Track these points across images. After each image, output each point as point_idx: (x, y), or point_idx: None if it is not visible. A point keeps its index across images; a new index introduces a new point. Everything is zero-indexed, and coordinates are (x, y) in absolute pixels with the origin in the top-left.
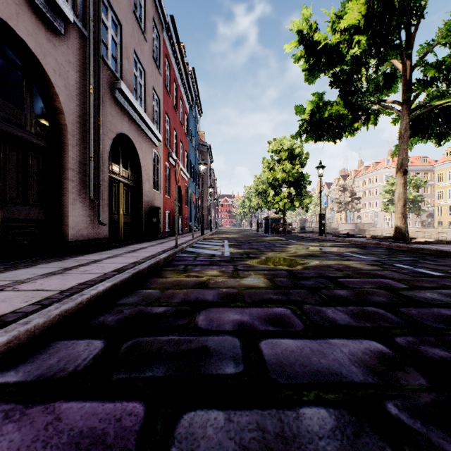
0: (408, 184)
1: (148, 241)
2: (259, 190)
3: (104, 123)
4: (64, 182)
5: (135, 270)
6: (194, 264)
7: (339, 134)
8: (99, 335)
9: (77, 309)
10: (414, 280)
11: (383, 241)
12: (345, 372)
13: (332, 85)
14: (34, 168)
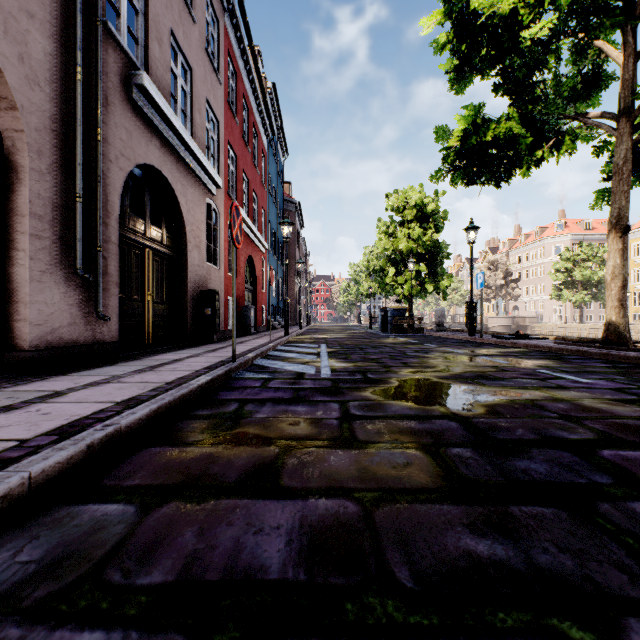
0: (591, 259)
1: (194, 346)
2: (372, 268)
3: (111, 142)
4: (20, 239)
5: (103, 430)
6: (259, 399)
7: (506, 172)
8: None
9: None
10: None
11: (587, 346)
12: None
13: (498, 90)
14: None
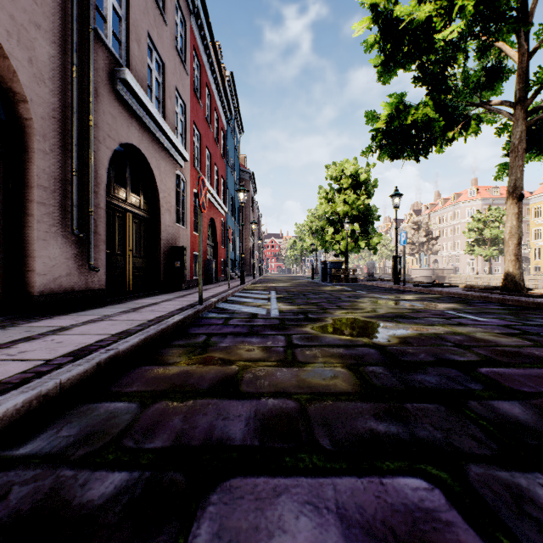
0: (498, 220)
1: (167, 292)
2: (314, 228)
3: (100, 126)
4: (29, 205)
5: (107, 353)
6: (222, 333)
7: (424, 149)
8: None
9: None
10: None
11: (489, 293)
12: None
13: (417, 82)
14: None
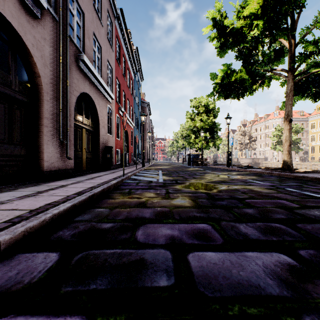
0: None
1: (103, 171)
2: (184, 135)
3: (71, 85)
4: (40, 127)
5: (91, 193)
6: (136, 188)
7: (242, 93)
8: (55, 248)
9: (41, 226)
10: (303, 201)
11: (274, 171)
12: (262, 284)
13: (237, 58)
14: (17, 117)
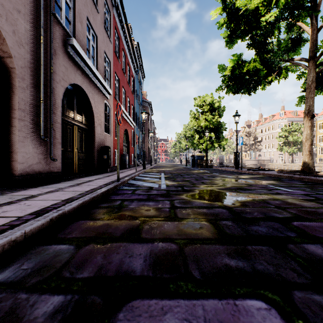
0: (297, 130)
1: (98, 174)
2: (187, 135)
3: (57, 73)
4: (13, 121)
5: (57, 212)
6: (131, 199)
7: (253, 87)
8: None
9: None
10: None
11: (293, 174)
12: None
13: (249, 47)
14: None
